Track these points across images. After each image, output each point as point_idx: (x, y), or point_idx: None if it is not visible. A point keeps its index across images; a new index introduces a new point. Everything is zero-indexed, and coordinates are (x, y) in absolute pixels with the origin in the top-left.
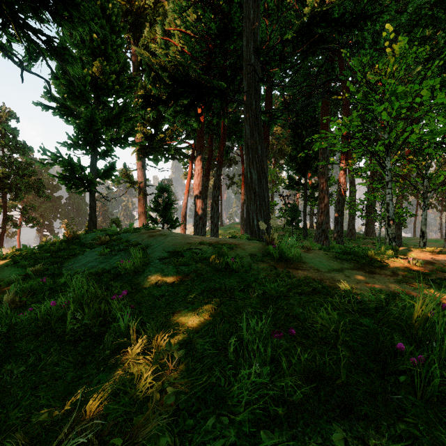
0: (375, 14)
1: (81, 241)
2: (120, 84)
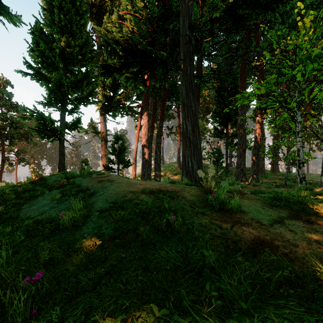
0: None
1: (45, 182)
2: (83, 55)
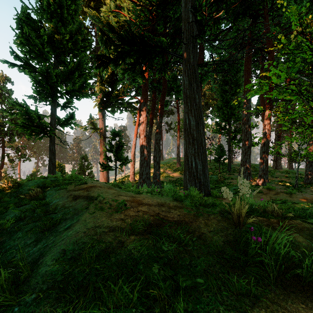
0: None
1: (19, 190)
2: (75, 44)
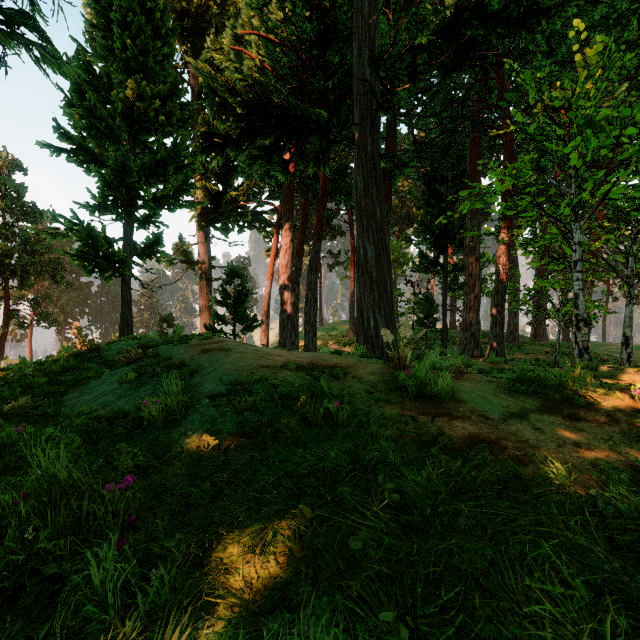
0: (554, 6)
1: (101, 355)
2: (168, 115)
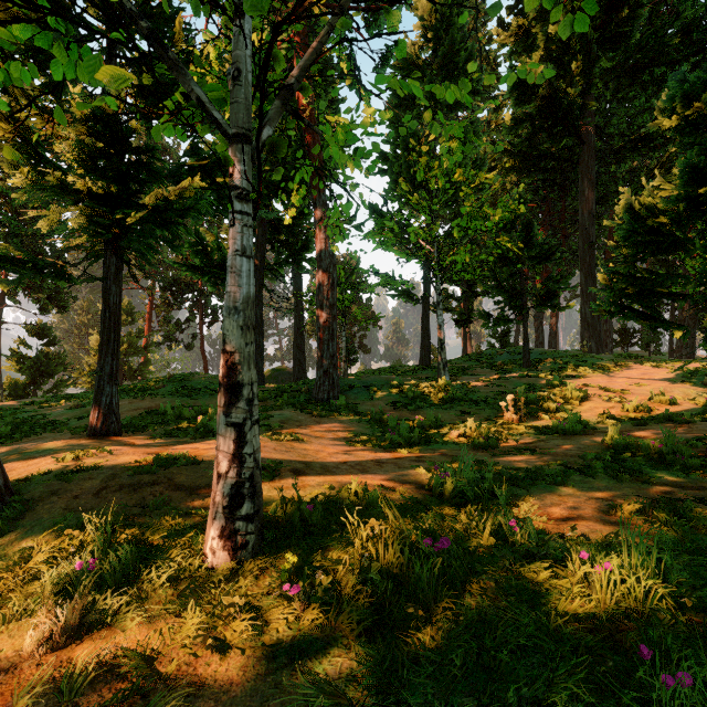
0: None
1: (486, 354)
2: None
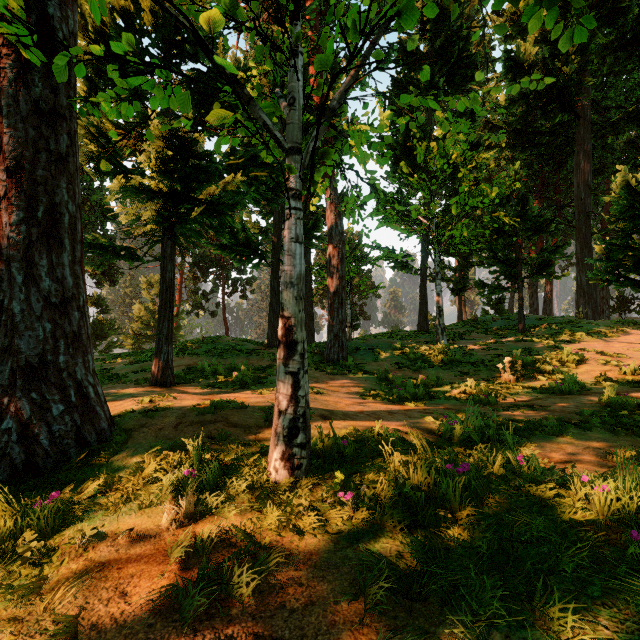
0: None
1: (481, 320)
2: None
